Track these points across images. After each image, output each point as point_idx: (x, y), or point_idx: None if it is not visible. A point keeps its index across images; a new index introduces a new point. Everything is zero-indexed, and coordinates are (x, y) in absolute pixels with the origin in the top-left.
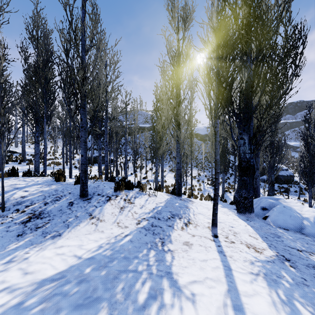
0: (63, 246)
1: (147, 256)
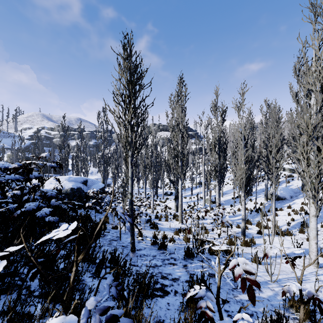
0: None
1: None
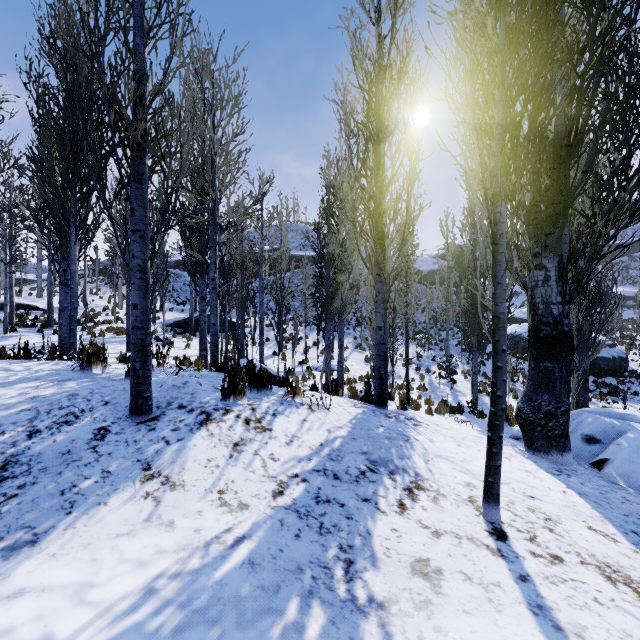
0: (24, 591)
1: (300, 637)
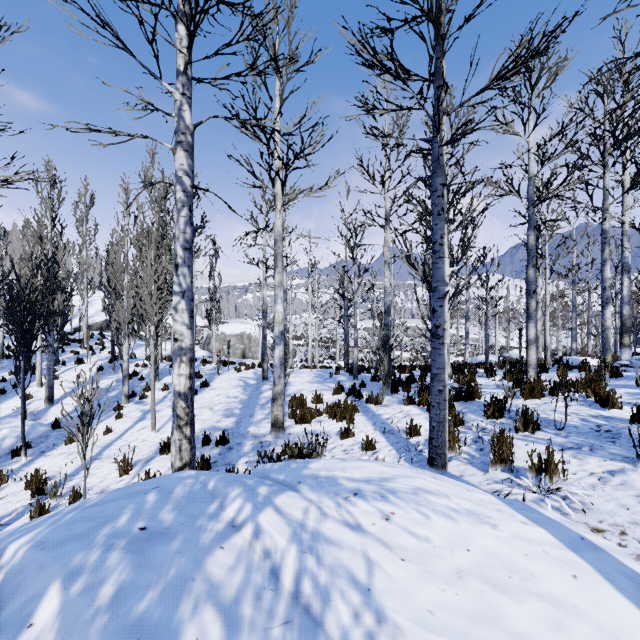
0: None
1: None
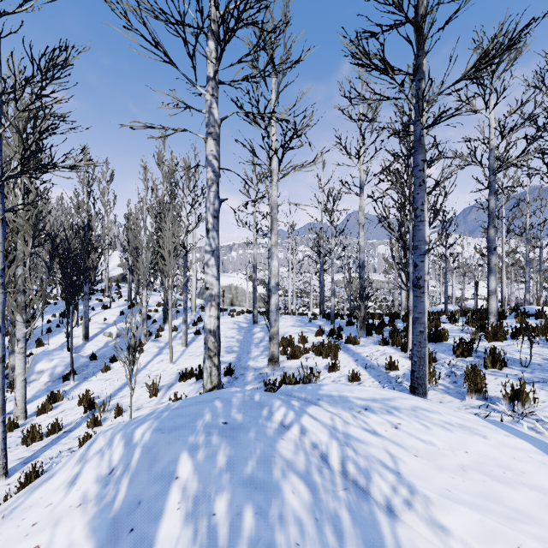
0: None
1: None
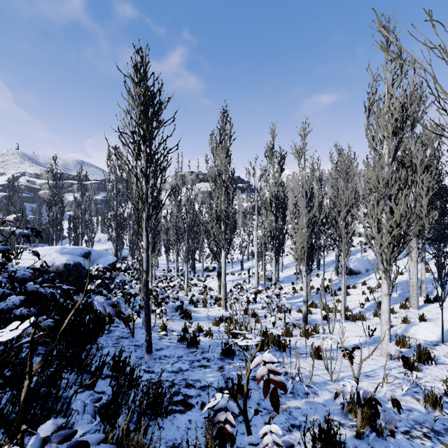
0: None
1: None
